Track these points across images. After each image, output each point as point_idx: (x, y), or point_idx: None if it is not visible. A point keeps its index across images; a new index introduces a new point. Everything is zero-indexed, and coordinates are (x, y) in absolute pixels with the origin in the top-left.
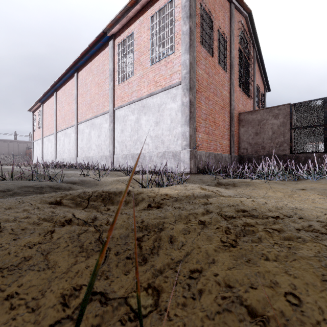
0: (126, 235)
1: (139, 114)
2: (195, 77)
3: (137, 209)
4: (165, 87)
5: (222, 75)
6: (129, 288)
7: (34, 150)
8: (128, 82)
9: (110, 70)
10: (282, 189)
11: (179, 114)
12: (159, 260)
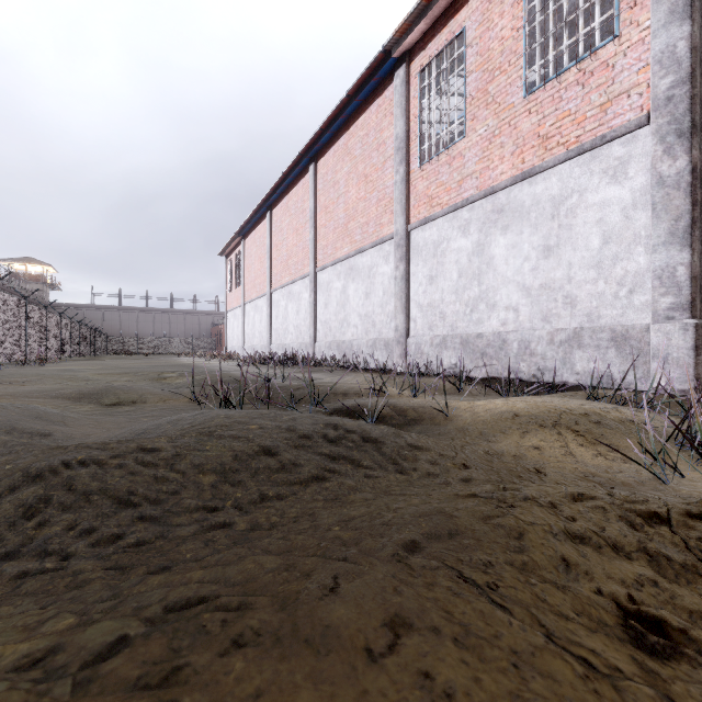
0: None
1: (484, 231)
2: None
3: None
4: (580, 144)
5: None
6: None
7: (229, 328)
8: (449, 155)
9: (397, 138)
10: None
11: (640, 214)
12: None
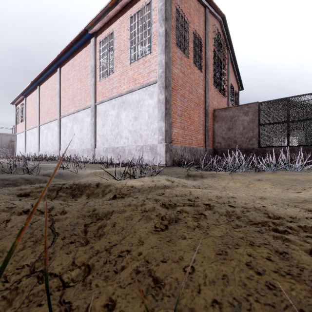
0: (76, 222)
1: (119, 109)
2: (171, 76)
3: (103, 199)
4: (143, 84)
5: (197, 74)
6: (66, 266)
7: (17, 143)
8: (109, 78)
9: (91, 66)
10: (242, 180)
11: (156, 110)
12: (99, 243)
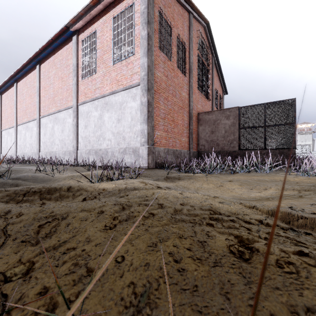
0: (30, 224)
1: (102, 110)
2: (154, 79)
3: (72, 202)
4: (126, 86)
5: (181, 78)
6: (11, 264)
7: None
8: (91, 78)
9: (73, 65)
10: (215, 181)
11: (139, 112)
12: (49, 241)
